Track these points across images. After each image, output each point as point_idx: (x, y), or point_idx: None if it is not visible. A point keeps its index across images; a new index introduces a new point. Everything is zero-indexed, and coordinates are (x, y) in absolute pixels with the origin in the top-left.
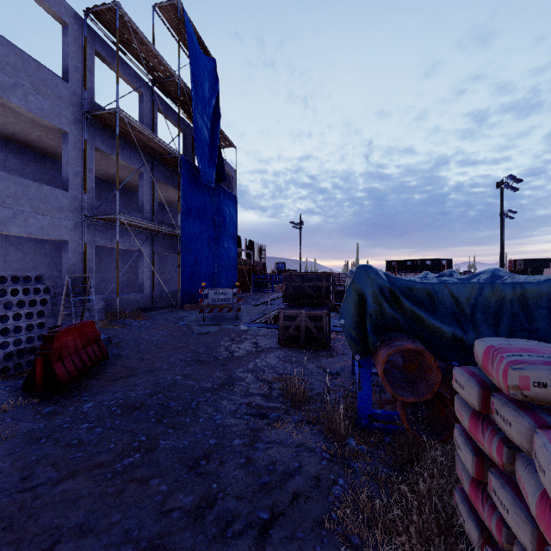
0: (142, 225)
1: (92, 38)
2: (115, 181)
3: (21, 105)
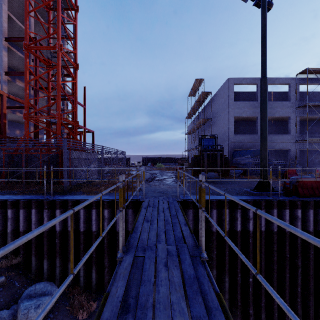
0: (319, 140)
1: (298, 81)
2: (311, 119)
3: (277, 115)
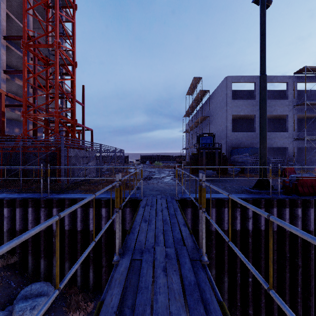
0: None
1: (296, 79)
2: (308, 118)
3: (275, 114)
